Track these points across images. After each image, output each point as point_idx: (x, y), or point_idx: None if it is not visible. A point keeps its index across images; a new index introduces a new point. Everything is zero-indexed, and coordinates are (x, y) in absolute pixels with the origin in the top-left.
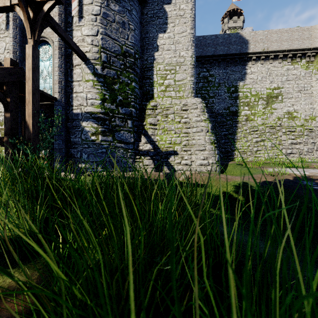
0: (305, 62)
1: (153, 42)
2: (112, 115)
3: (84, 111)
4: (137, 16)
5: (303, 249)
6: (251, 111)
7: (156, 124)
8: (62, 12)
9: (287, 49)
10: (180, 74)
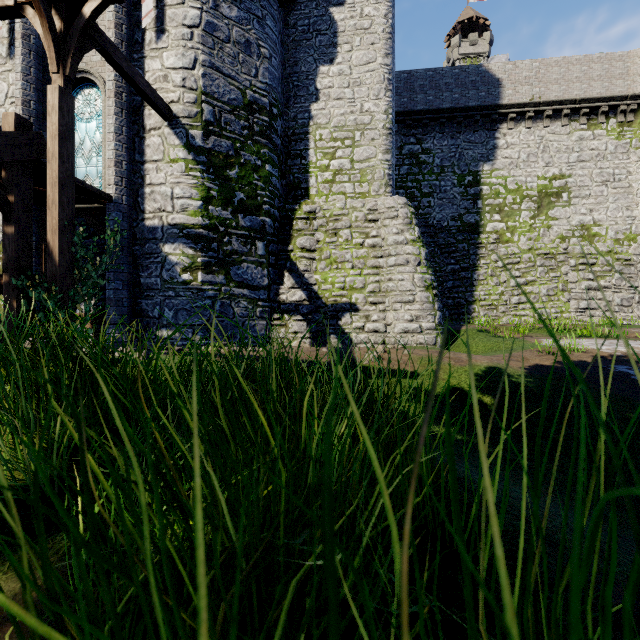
0: (616, 124)
1: (309, 83)
2: (225, 231)
3: (168, 222)
4: (275, 29)
5: (621, 509)
6: (506, 222)
7: (315, 249)
8: (123, 20)
9: (580, 98)
10: (362, 147)
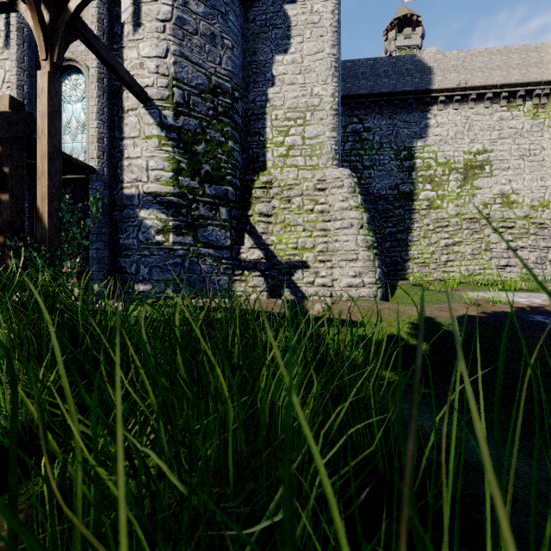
0: (531, 106)
1: (266, 70)
2: (193, 198)
3: (143, 190)
4: (237, 23)
5: (545, 445)
6: (436, 191)
7: (271, 214)
8: (105, 15)
9: (501, 83)
10: (312, 126)
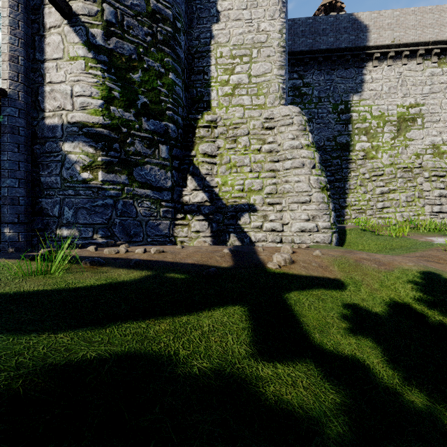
0: None
1: (210, 5)
2: (127, 132)
3: (68, 120)
4: None
5: None
6: (371, 142)
7: (216, 155)
8: None
9: (433, 40)
10: (259, 63)
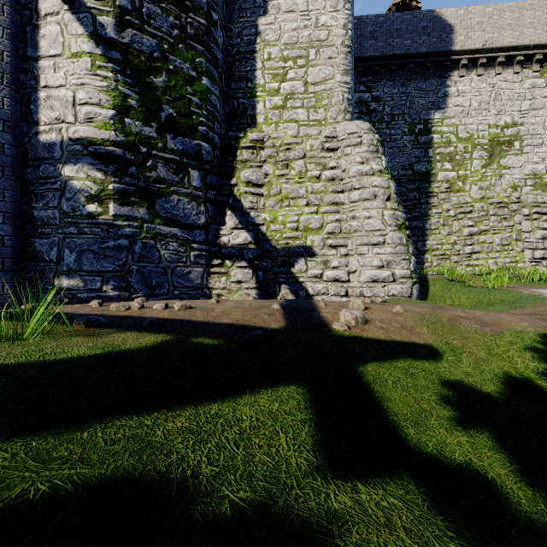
0: None
1: None
2: (147, 152)
3: (69, 136)
4: None
5: None
6: (457, 171)
7: (262, 183)
8: None
9: (534, 43)
10: (317, 67)
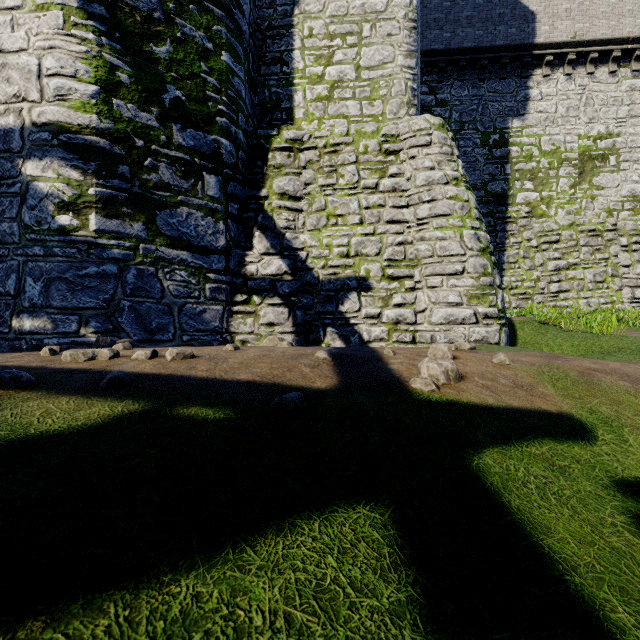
0: None
1: None
2: (145, 147)
3: (32, 119)
4: None
5: None
6: (540, 192)
7: (302, 196)
8: None
9: (634, 35)
10: (373, 47)
